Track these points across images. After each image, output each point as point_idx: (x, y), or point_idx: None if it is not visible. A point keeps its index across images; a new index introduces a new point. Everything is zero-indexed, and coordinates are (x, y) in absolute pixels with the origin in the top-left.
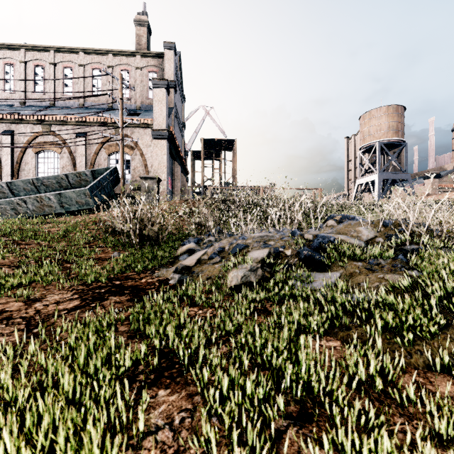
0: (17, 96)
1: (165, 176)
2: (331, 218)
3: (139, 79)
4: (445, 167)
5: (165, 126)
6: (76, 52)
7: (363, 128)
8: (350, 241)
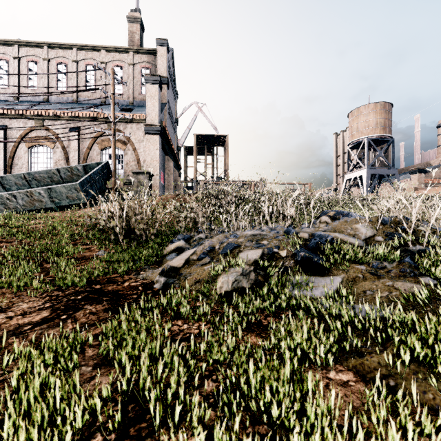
0: (11, 91)
1: (158, 171)
2: (325, 214)
3: (132, 75)
4: (430, 162)
5: (158, 121)
6: (69, 48)
7: (352, 124)
8: (348, 240)
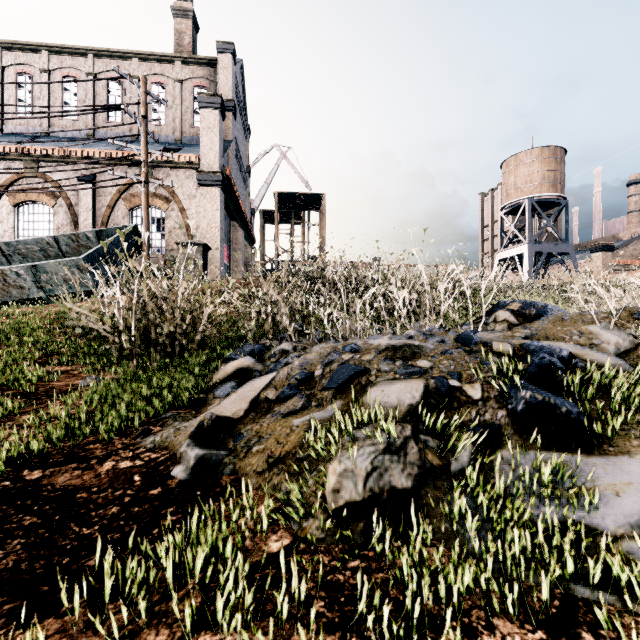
0: None
1: (218, 244)
2: (502, 308)
3: (179, 98)
4: (619, 235)
5: (218, 167)
6: (82, 55)
7: (507, 178)
8: (593, 358)
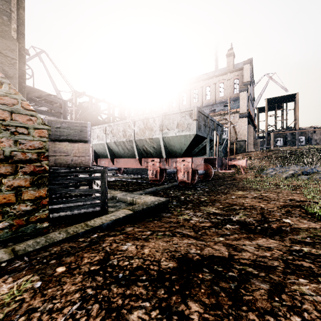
0: (176, 107)
1: (246, 136)
2: None
3: (229, 85)
4: None
5: (246, 110)
6: (198, 82)
7: None
8: None
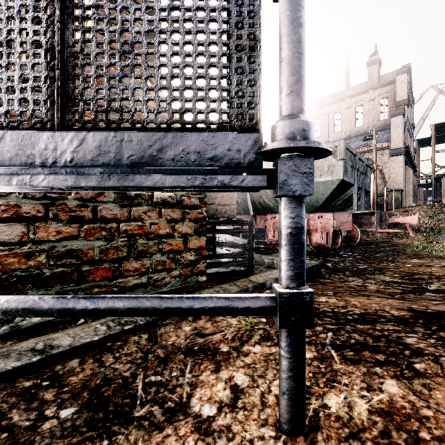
0: None
1: (402, 184)
2: None
3: (371, 109)
4: None
5: (402, 145)
6: (323, 107)
7: None
8: None
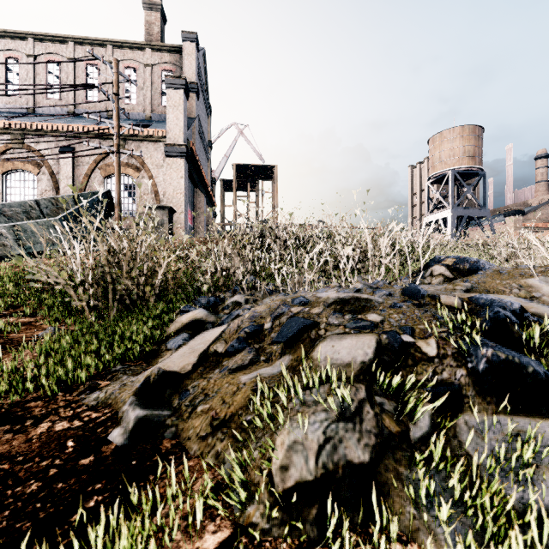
0: None
1: (183, 208)
2: (437, 263)
3: (149, 80)
4: (529, 202)
5: (183, 140)
6: (63, 42)
7: (433, 153)
8: (539, 311)
